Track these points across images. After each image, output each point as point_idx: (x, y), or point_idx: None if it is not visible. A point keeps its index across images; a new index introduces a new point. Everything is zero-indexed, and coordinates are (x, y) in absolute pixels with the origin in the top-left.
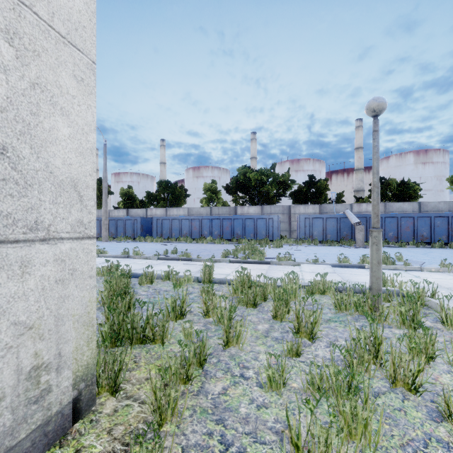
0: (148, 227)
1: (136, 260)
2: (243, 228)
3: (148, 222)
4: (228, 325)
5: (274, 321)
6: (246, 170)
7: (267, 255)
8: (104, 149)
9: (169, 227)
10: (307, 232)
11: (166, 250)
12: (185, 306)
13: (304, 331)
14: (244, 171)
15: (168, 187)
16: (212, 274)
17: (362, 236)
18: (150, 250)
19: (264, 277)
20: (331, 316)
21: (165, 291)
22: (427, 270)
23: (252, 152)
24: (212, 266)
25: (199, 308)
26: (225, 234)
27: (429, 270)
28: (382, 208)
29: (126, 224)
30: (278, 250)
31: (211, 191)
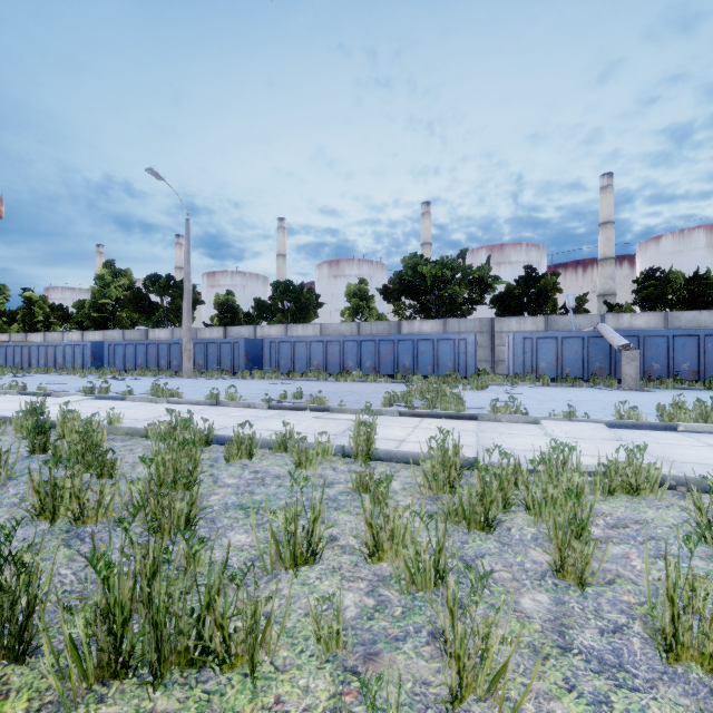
0: (256, 355)
1: (231, 409)
2: (413, 357)
3: (256, 347)
4: (463, 635)
5: (557, 582)
6: (417, 260)
7: (466, 403)
8: (186, 228)
9: (290, 355)
10: (528, 363)
11: (284, 393)
12: (320, 529)
13: (688, 642)
14: (414, 262)
15: (289, 292)
16: (374, 442)
17: (634, 369)
18: (257, 393)
19: (501, 455)
20: (706, 566)
21: (277, 477)
22: None
23: (424, 235)
24: (373, 424)
25: (353, 529)
26: (383, 367)
27: None
28: (660, 321)
29: (221, 350)
30: (481, 394)
31: (359, 297)
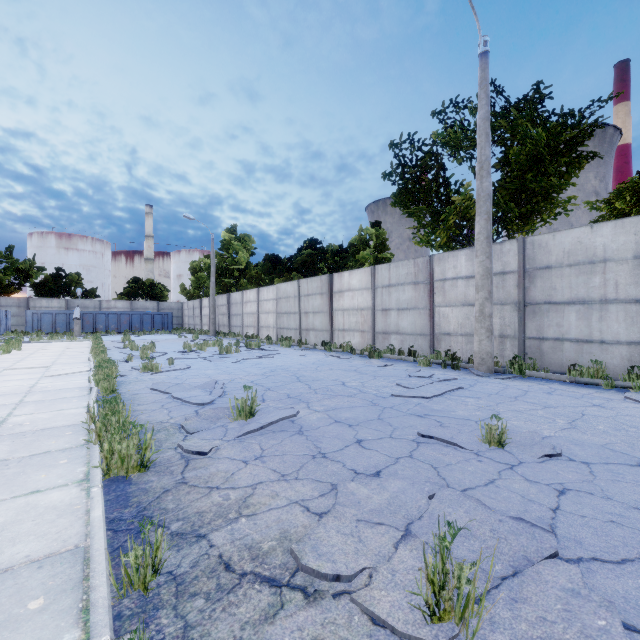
0: None
1: None
2: None
3: None
4: None
5: None
6: None
7: None
8: None
9: None
10: (36, 326)
11: None
12: None
13: None
14: None
15: None
16: None
17: (79, 328)
18: None
19: None
20: None
21: None
22: (65, 341)
23: None
24: None
25: None
26: None
27: (66, 341)
28: (129, 305)
29: None
30: None
31: None
